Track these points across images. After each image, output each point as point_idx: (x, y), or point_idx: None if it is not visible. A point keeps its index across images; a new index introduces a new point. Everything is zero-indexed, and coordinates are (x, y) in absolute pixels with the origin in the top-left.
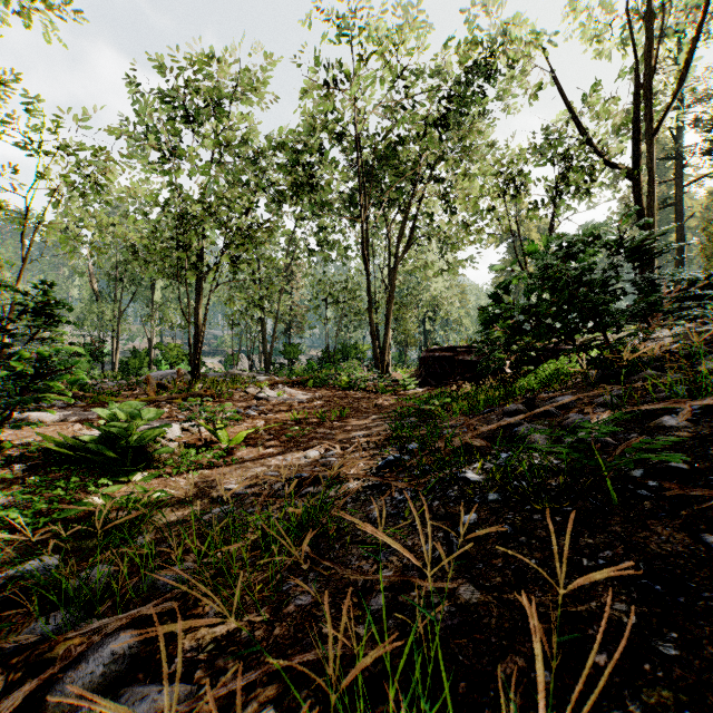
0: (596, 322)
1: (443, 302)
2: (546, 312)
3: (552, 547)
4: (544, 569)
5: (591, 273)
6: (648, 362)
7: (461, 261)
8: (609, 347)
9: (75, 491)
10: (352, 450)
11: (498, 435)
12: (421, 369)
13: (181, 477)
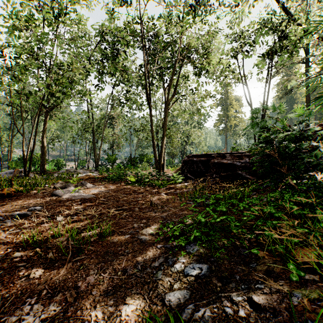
0: None
1: (192, 133)
2: None
3: None
4: None
5: None
6: None
7: (204, 107)
8: None
9: None
10: None
11: None
12: (184, 168)
13: None
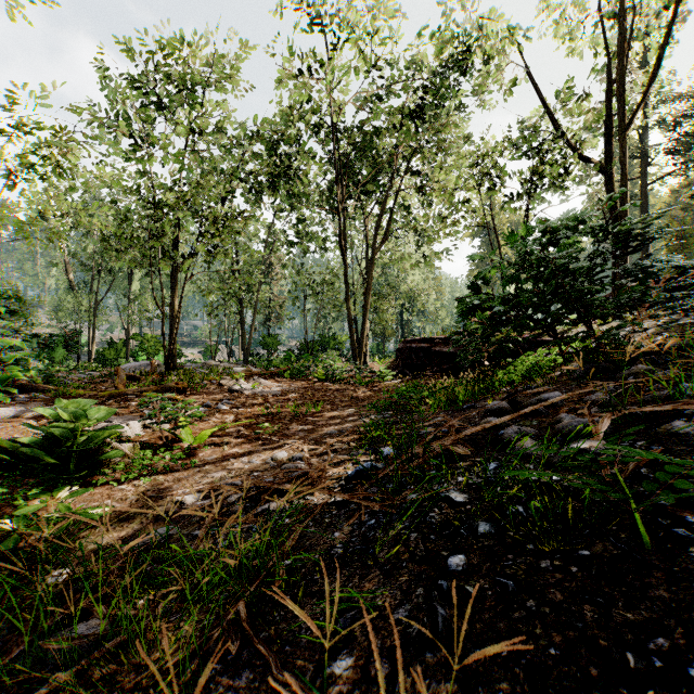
0: (579, 313)
1: (420, 294)
2: (526, 303)
3: (575, 624)
4: (570, 669)
5: (576, 261)
6: (638, 356)
7: (438, 253)
8: (598, 339)
9: (2, 505)
10: (323, 451)
11: (482, 437)
12: (398, 360)
13: (130, 484)
